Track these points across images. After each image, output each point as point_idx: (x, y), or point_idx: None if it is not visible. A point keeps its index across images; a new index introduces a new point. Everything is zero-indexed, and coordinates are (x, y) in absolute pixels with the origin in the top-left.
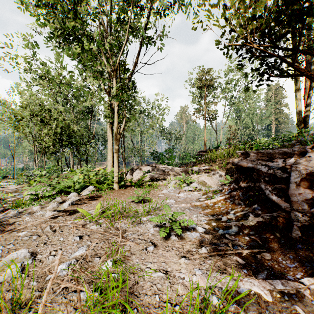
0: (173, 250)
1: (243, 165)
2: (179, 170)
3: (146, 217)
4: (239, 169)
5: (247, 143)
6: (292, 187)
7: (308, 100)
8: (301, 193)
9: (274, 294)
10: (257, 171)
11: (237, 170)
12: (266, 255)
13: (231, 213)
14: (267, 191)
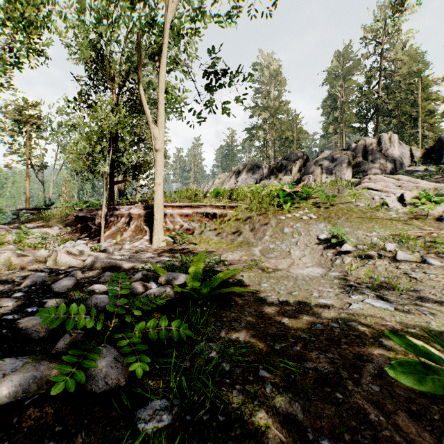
0: (51, 244)
1: (80, 215)
2: (9, 227)
3: (19, 244)
4: (78, 218)
5: (85, 203)
6: (96, 219)
7: (125, 178)
8: (99, 221)
9: (87, 242)
10: (87, 217)
11: (76, 219)
12: (87, 240)
13: (74, 237)
14: (90, 224)
